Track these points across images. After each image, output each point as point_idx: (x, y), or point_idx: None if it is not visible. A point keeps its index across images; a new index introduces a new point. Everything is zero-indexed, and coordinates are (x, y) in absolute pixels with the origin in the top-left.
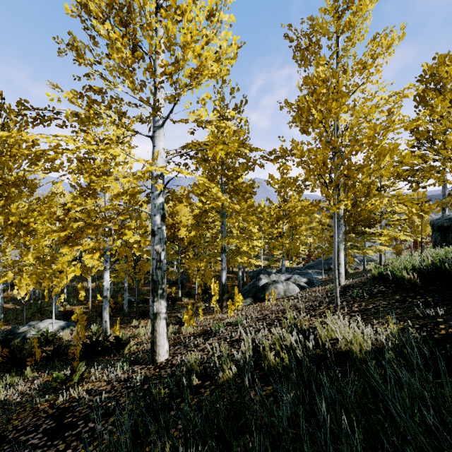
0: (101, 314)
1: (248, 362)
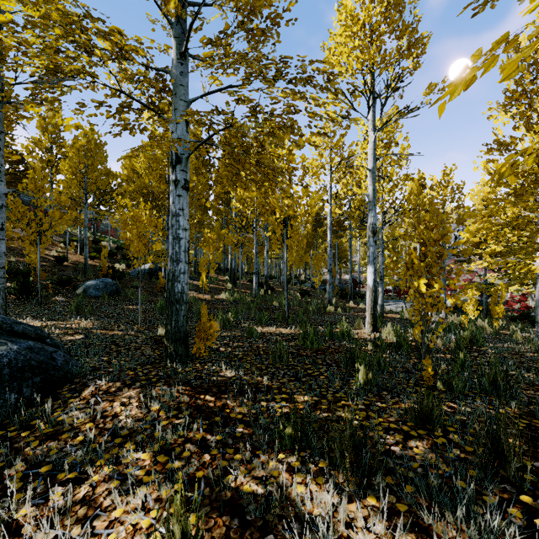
0: (114, 268)
1: None
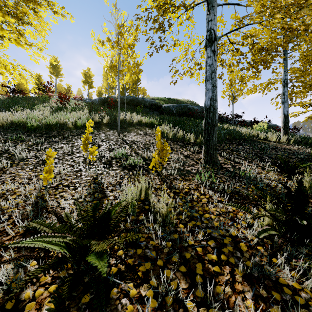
0: None
1: (181, 139)
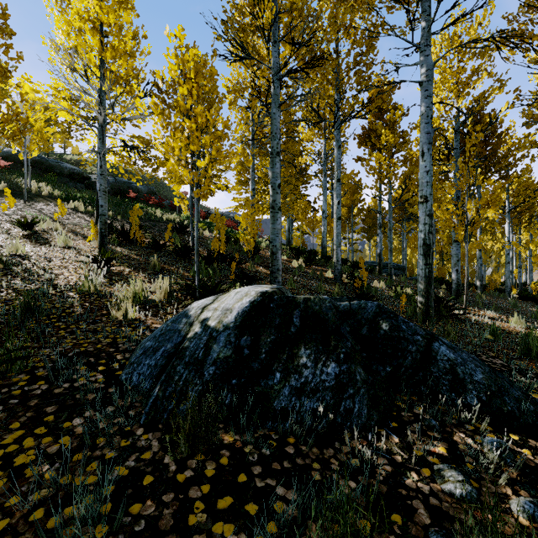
0: None
1: (92, 213)
